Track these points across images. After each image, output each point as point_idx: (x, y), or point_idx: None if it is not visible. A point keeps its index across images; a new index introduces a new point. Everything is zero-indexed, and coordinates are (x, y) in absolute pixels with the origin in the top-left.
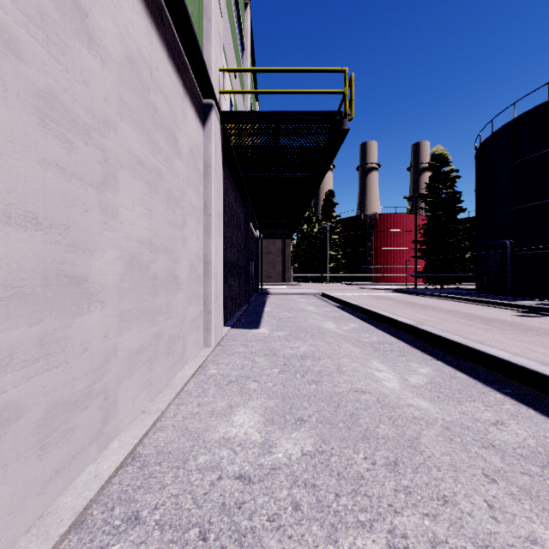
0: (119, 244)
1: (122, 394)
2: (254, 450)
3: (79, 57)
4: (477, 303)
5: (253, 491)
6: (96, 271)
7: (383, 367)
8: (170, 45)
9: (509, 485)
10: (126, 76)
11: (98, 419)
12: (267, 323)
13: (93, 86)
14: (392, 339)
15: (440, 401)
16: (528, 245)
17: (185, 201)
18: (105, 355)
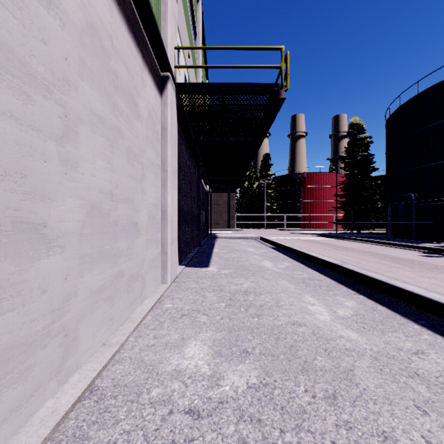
0: (80, 194)
1: (82, 330)
2: (203, 383)
3: (37, 15)
4: (388, 245)
5: (202, 426)
6: (55, 218)
7: (314, 301)
8: (130, 21)
9: (440, 417)
10: (87, 41)
11: (57, 355)
12: (215, 263)
13: (52, 44)
14: (320, 276)
15: (366, 332)
16: (430, 198)
17: (144, 158)
18: (65, 296)
